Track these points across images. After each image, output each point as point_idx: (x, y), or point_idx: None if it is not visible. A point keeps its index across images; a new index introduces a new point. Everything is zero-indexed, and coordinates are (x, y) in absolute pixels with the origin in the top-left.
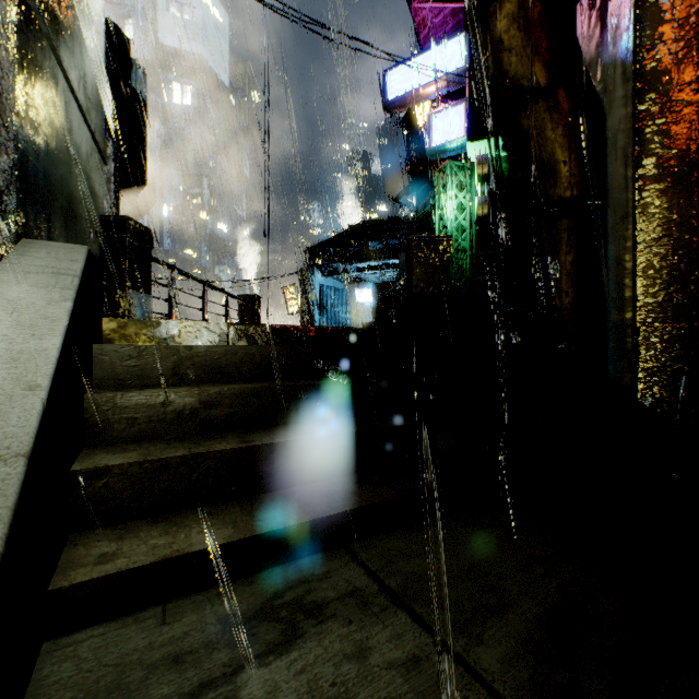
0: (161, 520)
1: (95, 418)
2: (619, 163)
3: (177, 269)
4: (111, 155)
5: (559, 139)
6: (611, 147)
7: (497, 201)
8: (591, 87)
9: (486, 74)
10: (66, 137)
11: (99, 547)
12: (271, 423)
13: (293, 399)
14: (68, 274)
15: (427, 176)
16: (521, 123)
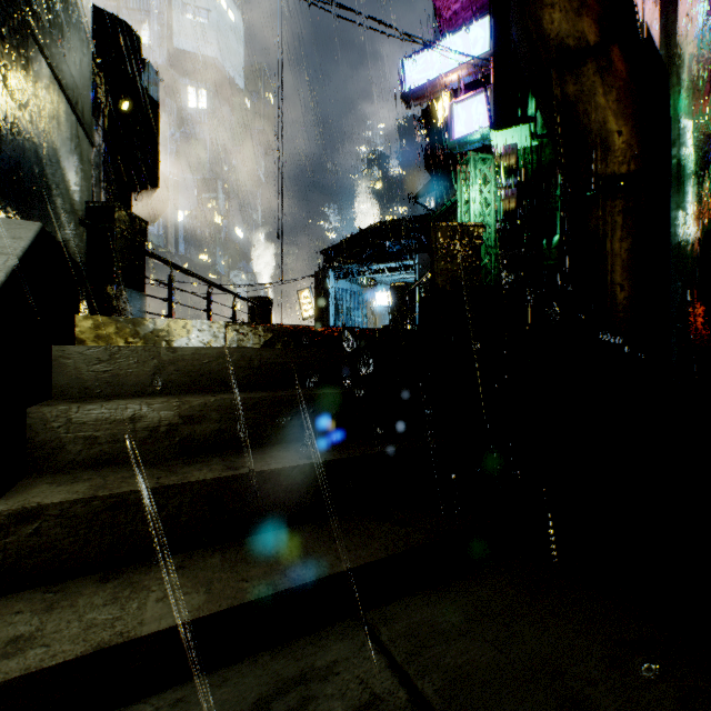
0: (113, 577)
1: (42, 438)
2: (693, 126)
3: (177, 266)
4: (101, 137)
5: (613, 105)
6: (678, 111)
7: (523, 197)
8: (651, 43)
9: (522, 38)
10: (31, 101)
11: (14, 625)
12: (269, 441)
13: (296, 412)
14: (2, 253)
15: (447, 174)
16: (565, 90)
